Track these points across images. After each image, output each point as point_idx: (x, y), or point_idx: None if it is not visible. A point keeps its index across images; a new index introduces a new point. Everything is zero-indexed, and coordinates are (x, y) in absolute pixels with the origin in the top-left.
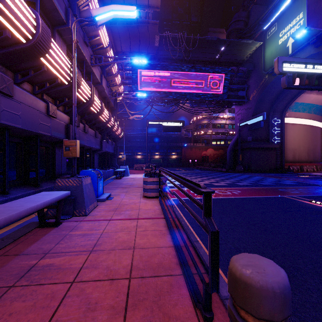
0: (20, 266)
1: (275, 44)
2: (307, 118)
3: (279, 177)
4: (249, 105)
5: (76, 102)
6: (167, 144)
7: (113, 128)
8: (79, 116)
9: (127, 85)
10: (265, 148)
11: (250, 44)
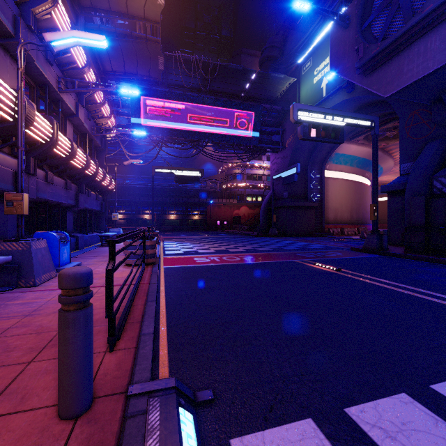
0: None
1: (310, 83)
2: (350, 172)
3: (313, 241)
4: (285, 153)
5: (30, 143)
6: (187, 199)
7: (95, 177)
8: (36, 161)
9: (124, 116)
10: (303, 206)
11: (282, 78)
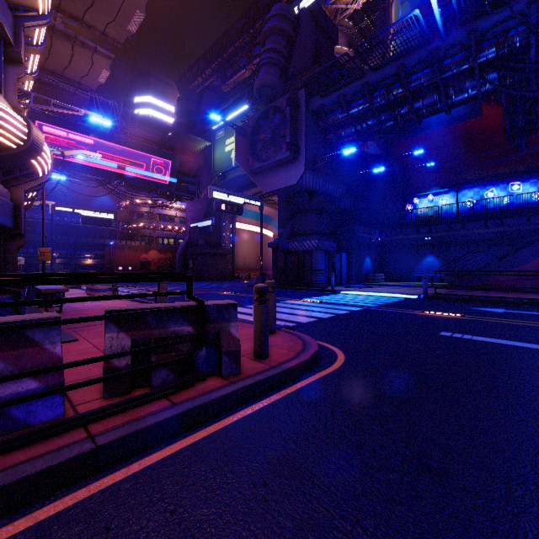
0: (69, 310)
1: (223, 149)
2: (256, 225)
3: (224, 283)
4: (201, 203)
5: None
6: (75, 238)
7: None
8: None
9: None
10: (217, 254)
11: (199, 140)
